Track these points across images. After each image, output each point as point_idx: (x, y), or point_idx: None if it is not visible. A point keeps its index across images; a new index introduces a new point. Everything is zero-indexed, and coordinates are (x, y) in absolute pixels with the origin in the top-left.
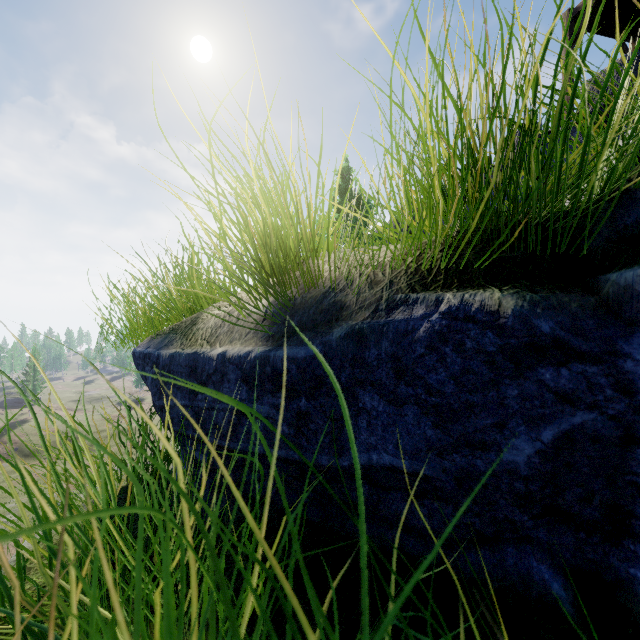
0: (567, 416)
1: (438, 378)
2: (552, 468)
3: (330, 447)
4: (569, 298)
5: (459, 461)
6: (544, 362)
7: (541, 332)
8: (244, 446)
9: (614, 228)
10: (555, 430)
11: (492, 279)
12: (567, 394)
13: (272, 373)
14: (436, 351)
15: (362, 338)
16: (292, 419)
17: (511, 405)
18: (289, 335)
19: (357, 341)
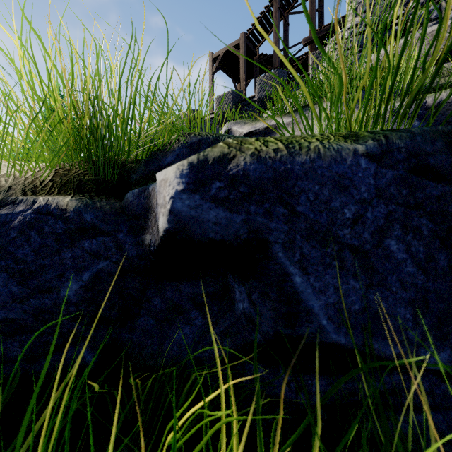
0: (96, 265)
1: (24, 252)
2: (92, 295)
3: None
4: (107, 203)
5: (34, 303)
6: (86, 237)
7: (87, 221)
8: None
9: (145, 171)
10: (90, 273)
11: (79, 191)
12: (96, 253)
13: None
14: (25, 234)
15: None
16: None
17: (67, 263)
18: None
19: None
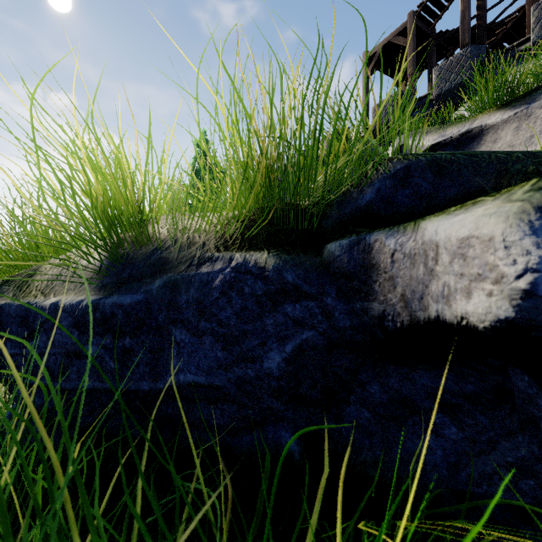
0: (299, 334)
1: (226, 315)
2: (293, 369)
3: (150, 375)
4: (306, 259)
5: (238, 372)
6: (288, 300)
7: (287, 281)
8: (75, 384)
9: (339, 215)
10: (293, 344)
11: (269, 244)
12: (299, 320)
13: (101, 318)
14: (226, 295)
15: (176, 287)
16: (118, 355)
17: (269, 330)
18: (120, 285)
19: (172, 289)
